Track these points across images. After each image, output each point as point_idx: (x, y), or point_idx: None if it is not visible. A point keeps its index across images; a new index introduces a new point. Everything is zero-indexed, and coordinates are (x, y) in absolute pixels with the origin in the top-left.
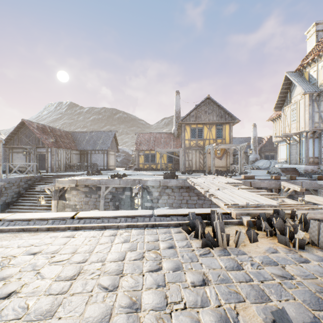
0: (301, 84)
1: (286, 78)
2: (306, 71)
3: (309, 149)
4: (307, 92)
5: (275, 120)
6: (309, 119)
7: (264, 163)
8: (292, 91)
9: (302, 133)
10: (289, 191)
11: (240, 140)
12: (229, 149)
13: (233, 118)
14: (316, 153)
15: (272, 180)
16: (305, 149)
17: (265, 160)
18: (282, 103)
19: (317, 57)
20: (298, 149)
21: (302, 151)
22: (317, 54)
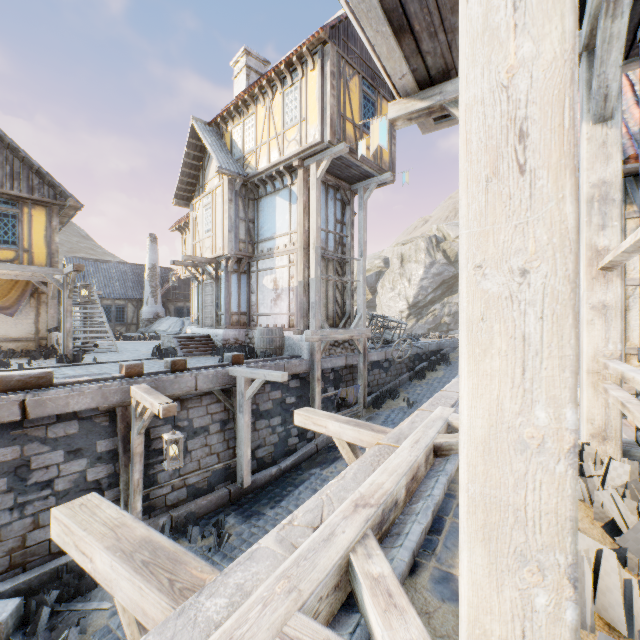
0: (217, 150)
1: (195, 133)
2: (228, 132)
3: (232, 295)
4: (226, 169)
5: (186, 231)
6: (230, 231)
7: (172, 324)
8: (208, 167)
9: (221, 261)
10: (148, 414)
11: (122, 268)
12: (49, 283)
13: (61, 192)
14: (243, 304)
15: (119, 380)
16: (225, 294)
17: (175, 317)
18: (191, 190)
19: (242, 103)
20: (214, 295)
21: (222, 298)
22: (242, 97)
